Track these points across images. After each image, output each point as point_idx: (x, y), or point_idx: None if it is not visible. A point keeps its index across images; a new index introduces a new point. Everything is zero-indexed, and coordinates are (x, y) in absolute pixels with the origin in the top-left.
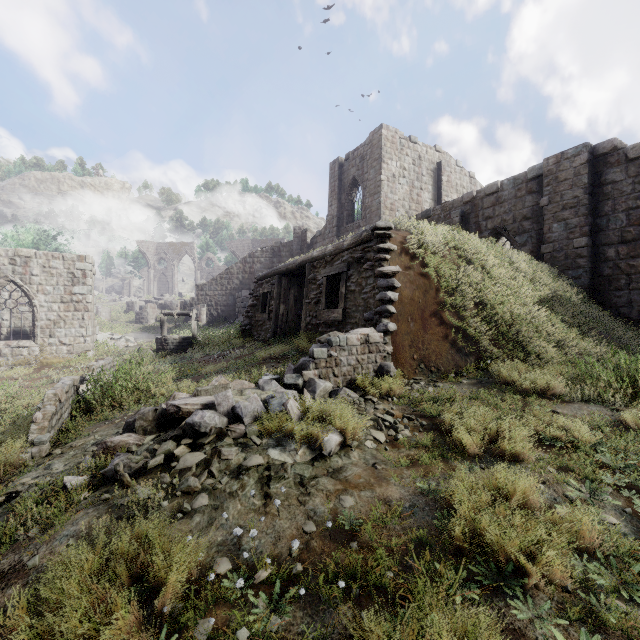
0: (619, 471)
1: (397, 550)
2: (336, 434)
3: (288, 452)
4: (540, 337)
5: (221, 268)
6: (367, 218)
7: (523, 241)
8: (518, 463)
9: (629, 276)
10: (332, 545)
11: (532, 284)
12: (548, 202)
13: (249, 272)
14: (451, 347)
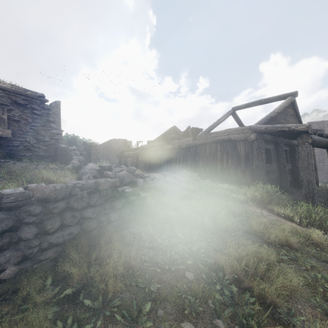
0: None
1: None
2: None
3: None
4: None
5: None
6: None
7: None
8: None
9: None
10: None
11: None
12: None
13: None
14: None
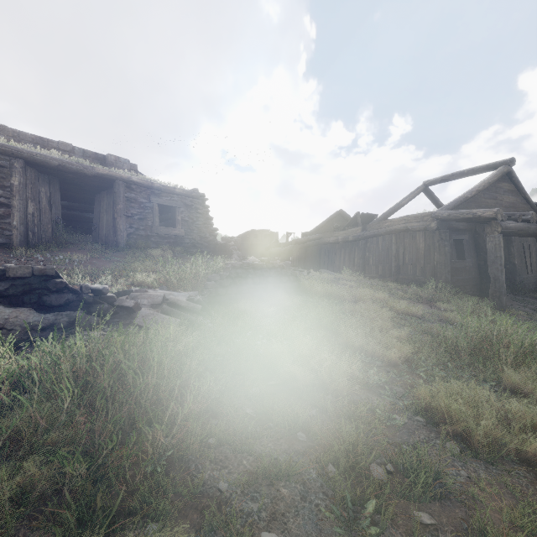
0: None
1: None
2: None
3: None
4: None
5: None
6: None
7: None
8: None
9: None
10: None
11: None
12: None
13: None
14: None
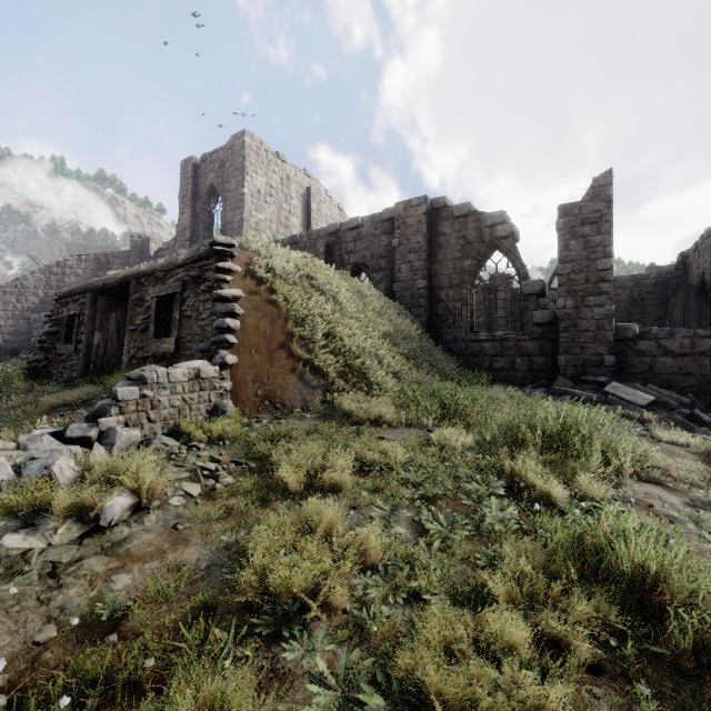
0: (419, 485)
1: (173, 626)
2: (125, 496)
3: (40, 533)
4: (382, 369)
5: (10, 278)
6: (228, 235)
7: (380, 278)
8: (336, 493)
9: (455, 316)
10: (79, 649)
11: (380, 319)
12: (399, 244)
13: (57, 287)
14: (299, 381)
